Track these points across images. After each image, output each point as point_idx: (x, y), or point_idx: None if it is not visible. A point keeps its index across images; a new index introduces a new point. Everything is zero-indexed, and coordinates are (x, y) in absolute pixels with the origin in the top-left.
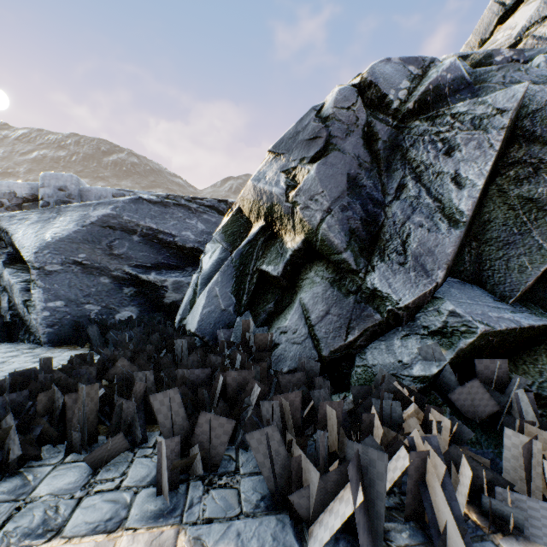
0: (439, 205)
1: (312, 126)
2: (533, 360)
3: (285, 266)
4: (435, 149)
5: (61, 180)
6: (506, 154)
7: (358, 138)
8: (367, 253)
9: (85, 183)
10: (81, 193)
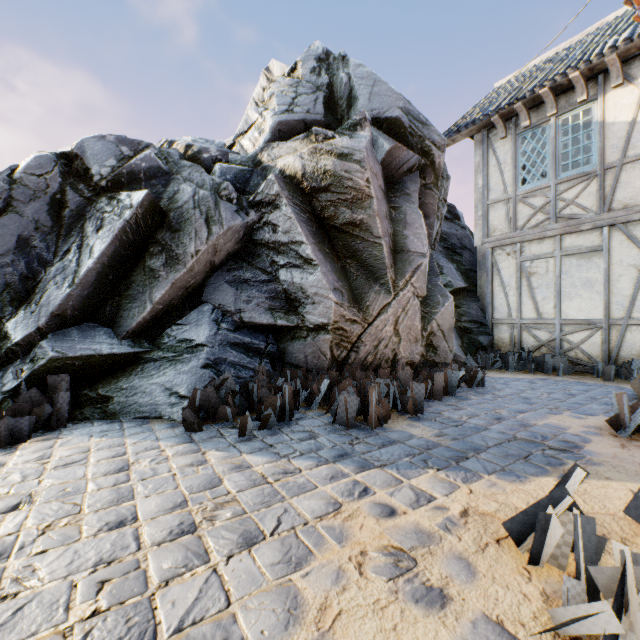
0: (78, 269)
1: (0, 186)
2: (122, 375)
3: None
4: (96, 225)
5: None
6: (155, 235)
7: (44, 204)
8: (20, 303)
9: None
10: None
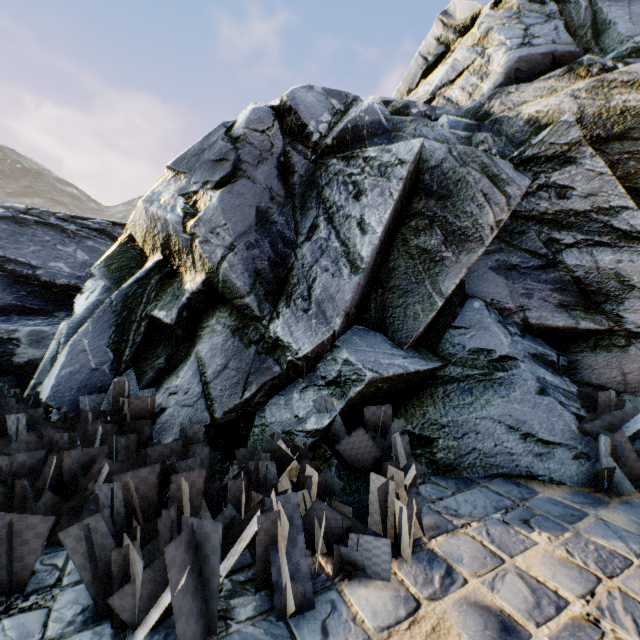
0: (346, 250)
1: (220, 146)
2: (421, 403)
3: (180, 311)
4: (347, 191)
5: None
6: (410, 204)
7: (272, 168)
8: (275, 298)
9: None
10: None
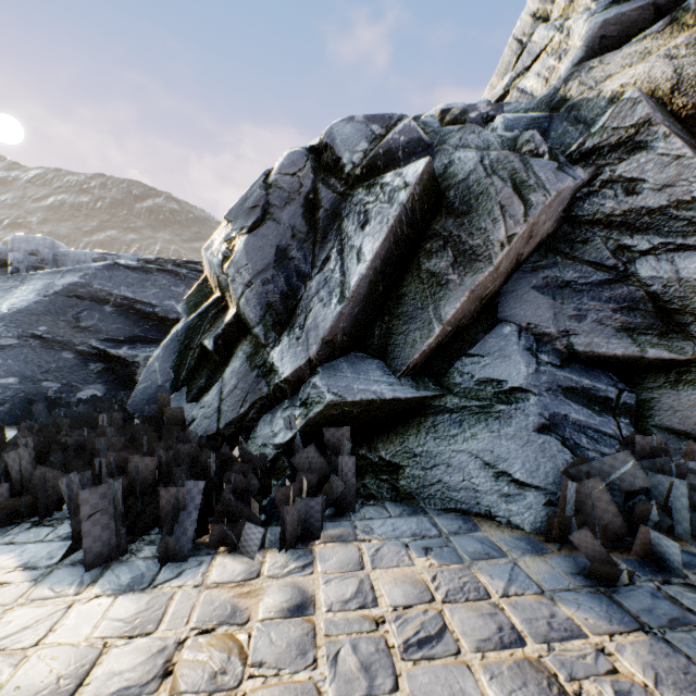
0: (343, 280)
1: (257, 194)
2: (405, 431)
3: (216, 340)
4: (358, 221)
5: (33, 244)
6: (429, 226)
7: (298, 207)
8: (282, 327)
9: (63, 246)
10: (57, 258)
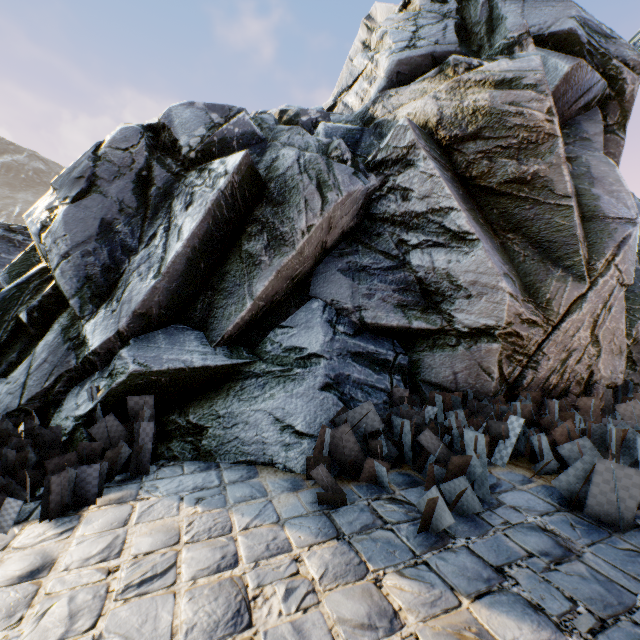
0: (164, 256)
1: (84, 164)
2: (216, 396)
3: (30, 312)
4: (185, 201)
5: None
6: (252, 211)
7: (129, 182)
8: (101, 300)
9: None
10: None
